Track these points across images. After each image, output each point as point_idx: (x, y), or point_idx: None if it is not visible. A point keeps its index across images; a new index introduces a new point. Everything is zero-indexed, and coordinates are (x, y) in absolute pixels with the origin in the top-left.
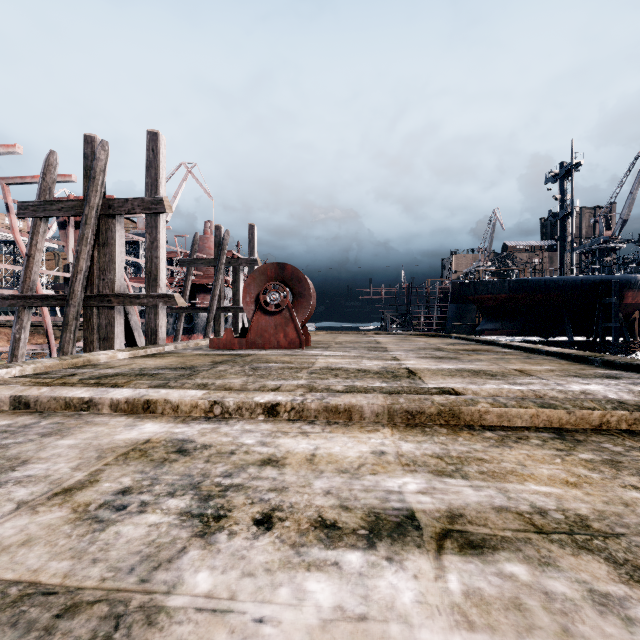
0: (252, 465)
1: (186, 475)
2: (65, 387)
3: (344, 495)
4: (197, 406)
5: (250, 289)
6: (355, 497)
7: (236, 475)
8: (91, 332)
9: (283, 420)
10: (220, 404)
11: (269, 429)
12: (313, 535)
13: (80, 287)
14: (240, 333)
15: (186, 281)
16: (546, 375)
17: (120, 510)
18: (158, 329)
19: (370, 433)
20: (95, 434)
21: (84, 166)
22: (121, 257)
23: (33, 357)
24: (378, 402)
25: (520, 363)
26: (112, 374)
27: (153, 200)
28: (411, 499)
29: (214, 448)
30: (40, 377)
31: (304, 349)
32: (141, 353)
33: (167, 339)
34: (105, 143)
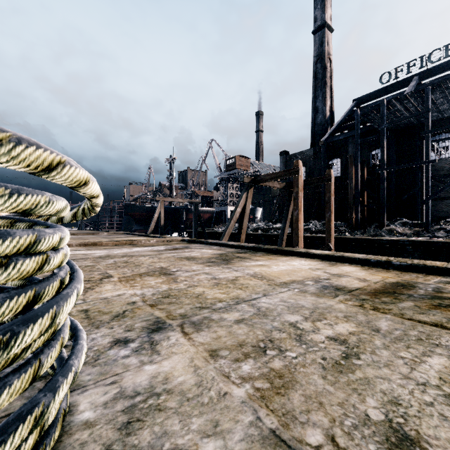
0: None
1: None
2: None
3: None
4: None
5: None
6: None
7: None
8: None
9: None
10: None
11: None
12: None
13: None
14: None
15: None
16: None
17: None
18: None
19: None
20: None
21: None
22: None
23: None
24: None
25: None
26: None
27: None
28: None
29: None
30: None
31: None
32: None
33: None
34: None
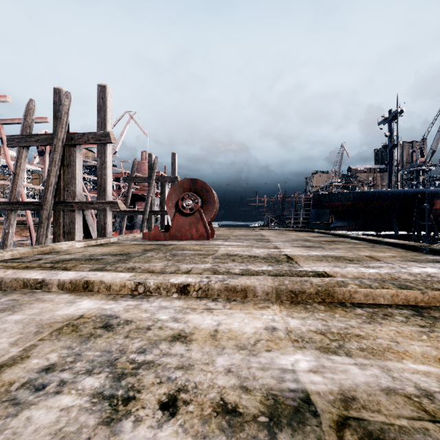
0: (164, 341)
1: (106, 351)
2: (25, 270)
3: (243, 374)
4: (125, 286)
5: (172, 197)
6: (253, 376)
7: (149, 351)
8: (59, 228)
9: (192, 297)
10: (143, 284)
11: (181, 306)
12: (215, 423)
13: (51, 196)
14: (165, 229)
15: (128, 192)
16: (390, 260)
17: (38, 390)
18: (106, 226)
19: (262, 310)
20: (40, 310)
21: (54, 110)
22: (80, 175)
23: (23, 245)
24: (268, 283)
25: (368, 251)
26: (68, 259)
27: (102, 134)
28: (304, 379)
29: (134, 324)
30: (14, 261)
31: (210, 240)
32: (93, 243)
33: (115, 233)
34: (68, 93)
